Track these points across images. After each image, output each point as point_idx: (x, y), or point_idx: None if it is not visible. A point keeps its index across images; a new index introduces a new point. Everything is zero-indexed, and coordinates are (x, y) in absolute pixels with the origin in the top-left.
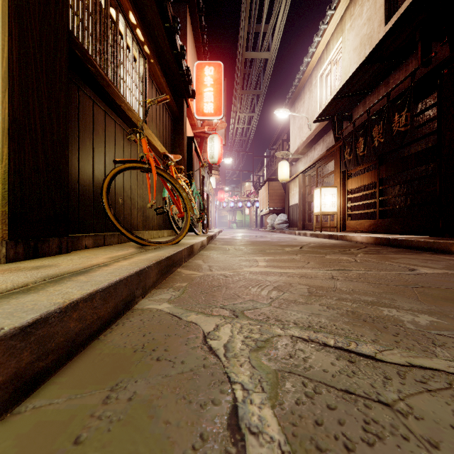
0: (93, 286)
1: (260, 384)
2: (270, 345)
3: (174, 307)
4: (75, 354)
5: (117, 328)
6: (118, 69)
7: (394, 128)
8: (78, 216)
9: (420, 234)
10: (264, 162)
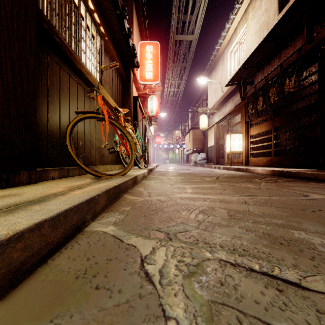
0: (42, 216)
1: (195, 320)
2: (201, 270)
3: (118, 230)
4: (20, 281)
5: (66, 251)
6: (79, 43)
7: (286, 90)
8: (47, 154)
9: (305, 168)
10: (189, 116)
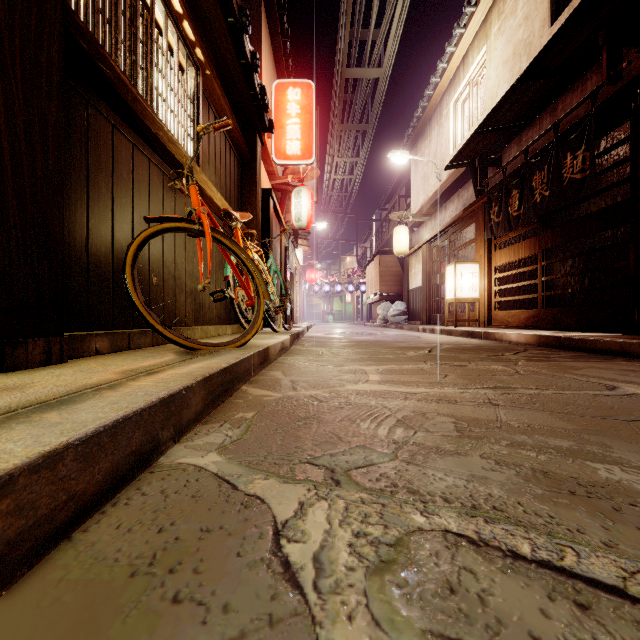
0: (62, 436)
1: None
2: (406, 555)
3: (228, 462)
4: (5, 585)
5: (114, 510)
6: (153, 80)
7: (566, 175)
8: (87, 303)
9: (604, 331)
10: (372, 228)
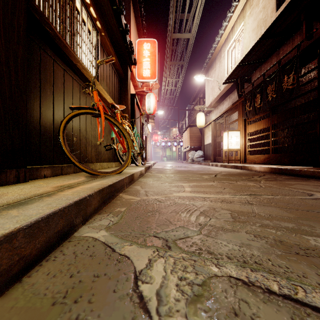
0: (17, 223)
1: None
2: (208, 291)
3: (110, 235)
4: None
5: (47, 264)
6: (74, 37)
7: (284, 87)
8: (39, 151)
9: (304, 165)
10: (186, 114)
